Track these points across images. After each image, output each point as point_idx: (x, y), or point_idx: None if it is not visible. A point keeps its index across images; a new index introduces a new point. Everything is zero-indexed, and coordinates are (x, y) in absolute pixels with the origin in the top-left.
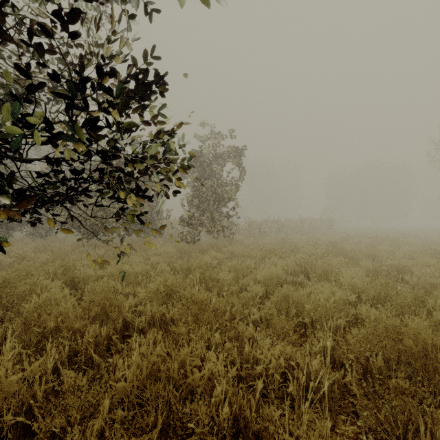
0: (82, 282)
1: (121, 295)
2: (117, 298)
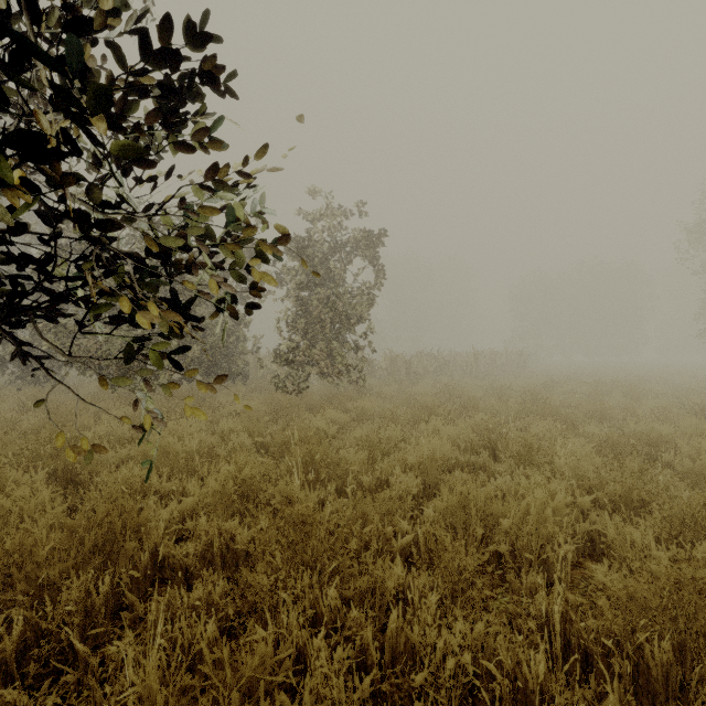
0: (86, 472)
1: (157, 497)
2: (149, 504)
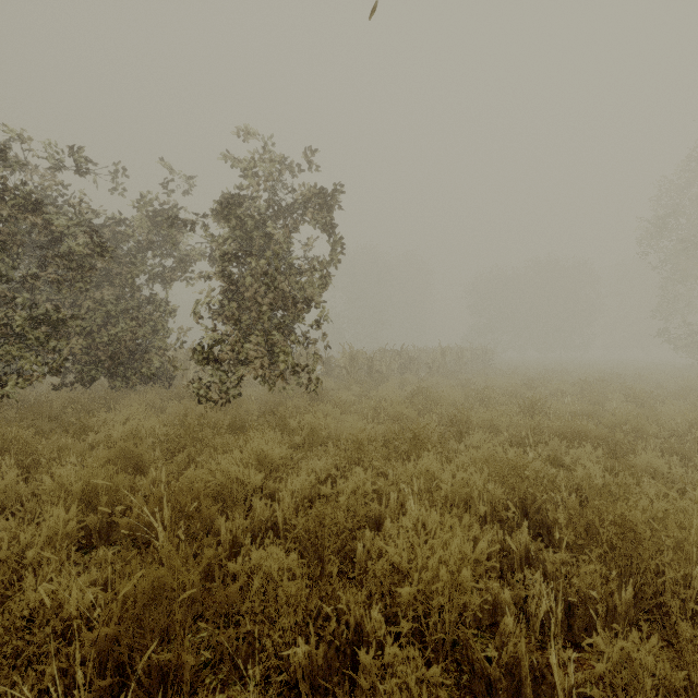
0: None
1: None
2: None
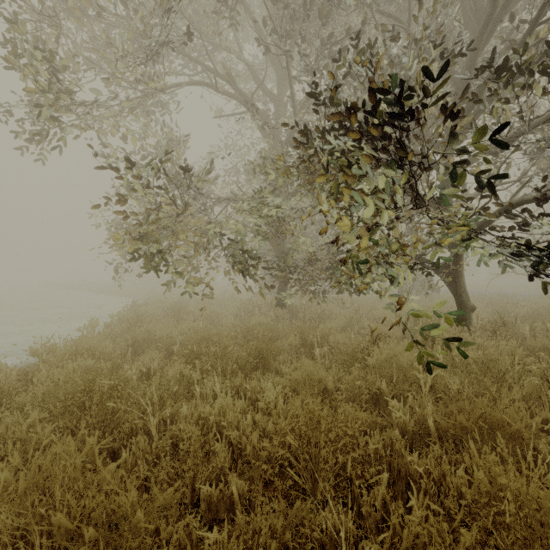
0: None
1: None
2: None
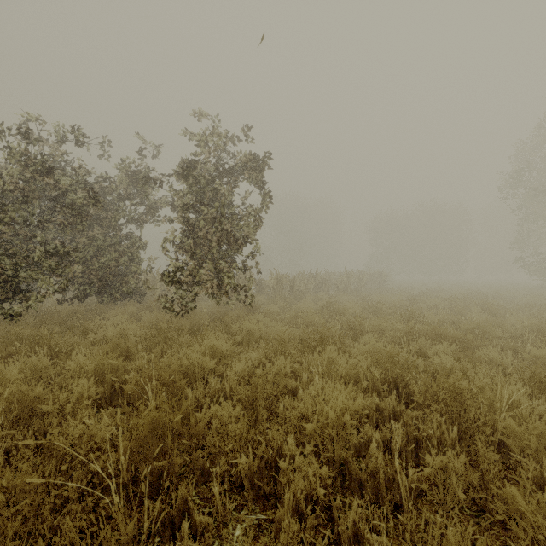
0: None
1: None
2: None
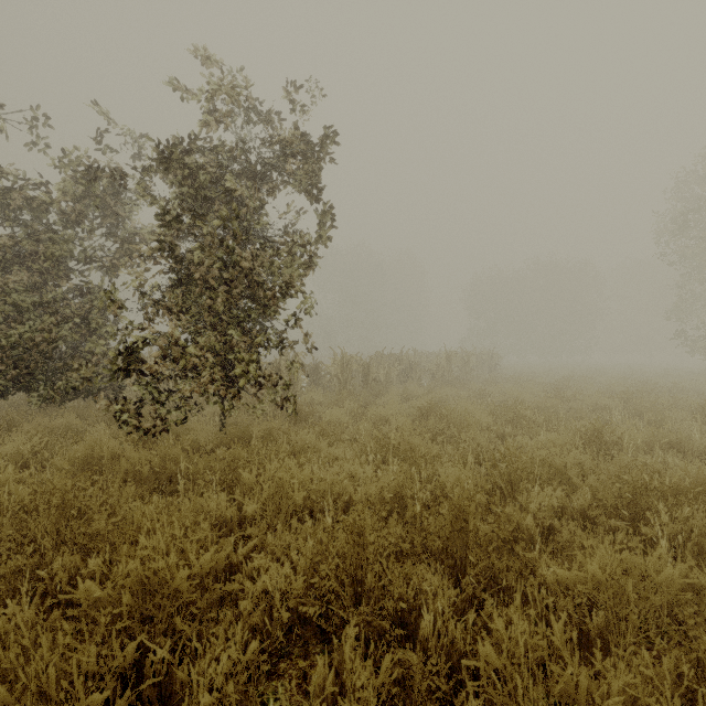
0: None
1: None
2: None
